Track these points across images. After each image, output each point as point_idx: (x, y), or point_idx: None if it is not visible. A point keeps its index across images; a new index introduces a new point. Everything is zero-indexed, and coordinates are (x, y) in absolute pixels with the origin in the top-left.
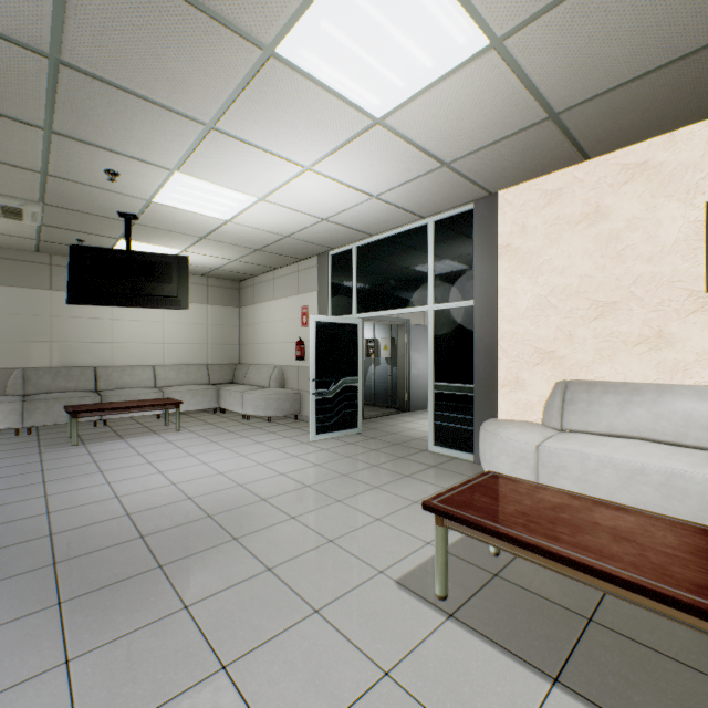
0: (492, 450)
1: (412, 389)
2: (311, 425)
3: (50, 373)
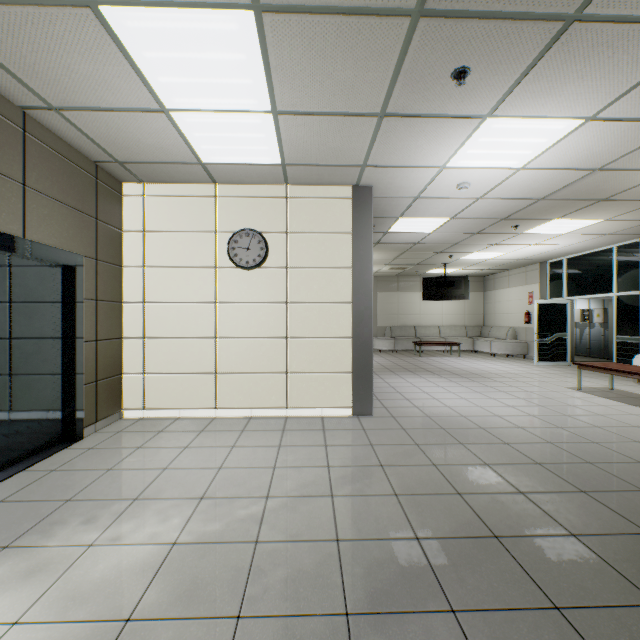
0: (633, 364)
1: None
2: (534, 356)
3: (398, 328)
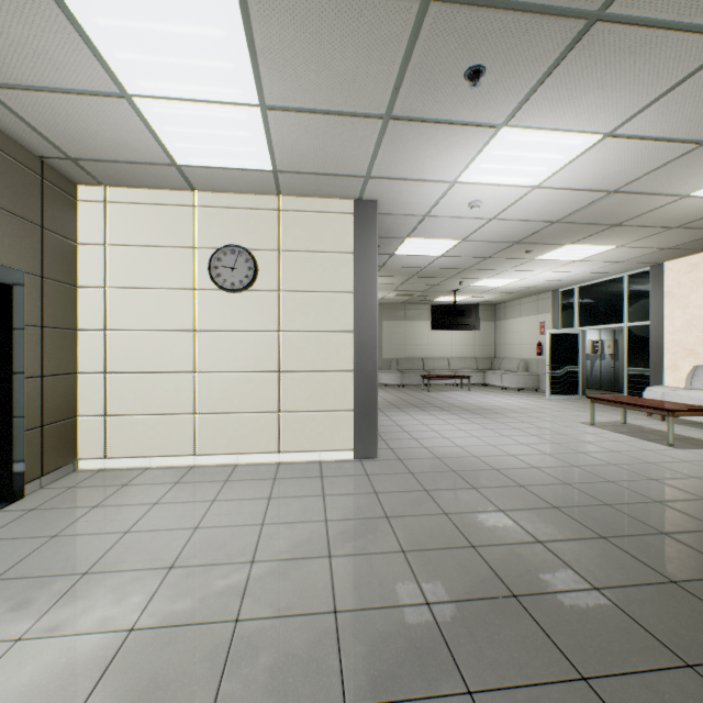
0: (645, 397)
1: None
2: (546, 390)
3: (405, 360)
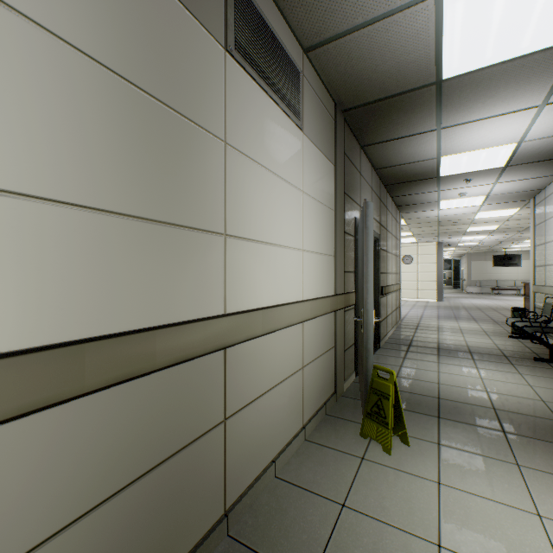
0: None
1: None
2: None
3: (484, 281)
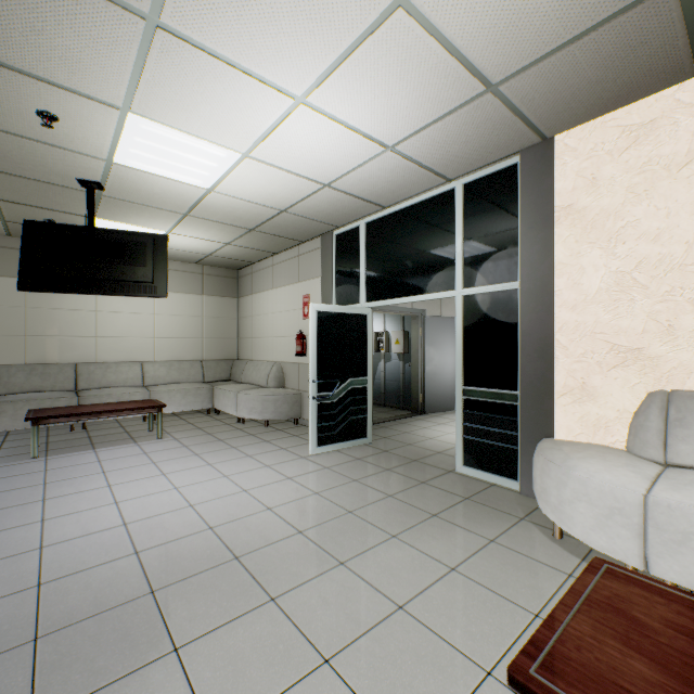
0: (562, 491)
1: (427, 389)
2: (311, 435)
3: (23, 370)
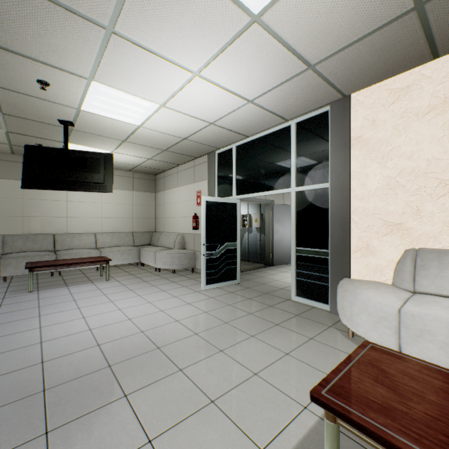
0: (352, 308)
1: (275, 250)
2: (202, 278)
3: (22, 238)
